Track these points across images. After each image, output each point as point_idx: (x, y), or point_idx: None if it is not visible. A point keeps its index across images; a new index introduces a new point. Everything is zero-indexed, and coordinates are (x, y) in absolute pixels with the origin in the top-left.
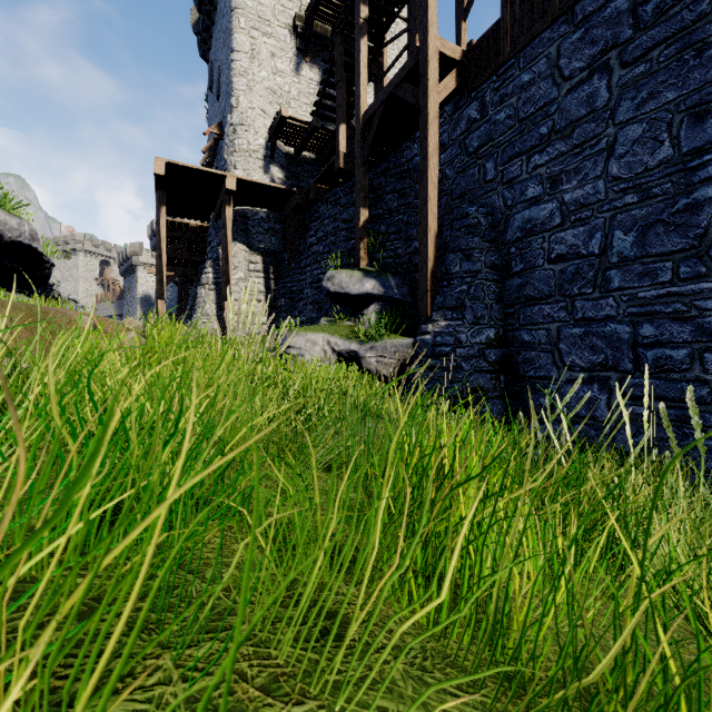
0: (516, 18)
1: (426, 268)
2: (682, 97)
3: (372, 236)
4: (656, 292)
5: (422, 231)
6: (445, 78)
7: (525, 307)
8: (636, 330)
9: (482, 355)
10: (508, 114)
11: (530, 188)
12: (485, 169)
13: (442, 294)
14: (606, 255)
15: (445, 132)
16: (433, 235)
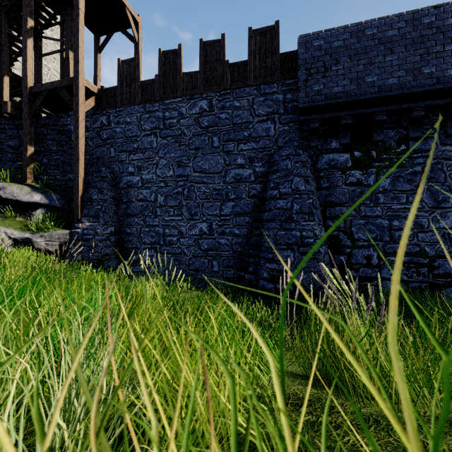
0: (124, 91)
1: (78, 195)
2: (175, 157)
3: (37, 164)
4: (169, 218)
5: (75, 175)
6: (89, 99)
7: (128, 218)
8: (164, 230)
9: (108, 239)
10: (121, 131)
11: (130, 167)
12: (110, 151)
13: (87, 209)
14: (156, 202)
15: (88, 122)
16: (82, 178)
